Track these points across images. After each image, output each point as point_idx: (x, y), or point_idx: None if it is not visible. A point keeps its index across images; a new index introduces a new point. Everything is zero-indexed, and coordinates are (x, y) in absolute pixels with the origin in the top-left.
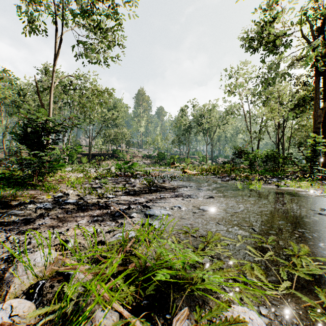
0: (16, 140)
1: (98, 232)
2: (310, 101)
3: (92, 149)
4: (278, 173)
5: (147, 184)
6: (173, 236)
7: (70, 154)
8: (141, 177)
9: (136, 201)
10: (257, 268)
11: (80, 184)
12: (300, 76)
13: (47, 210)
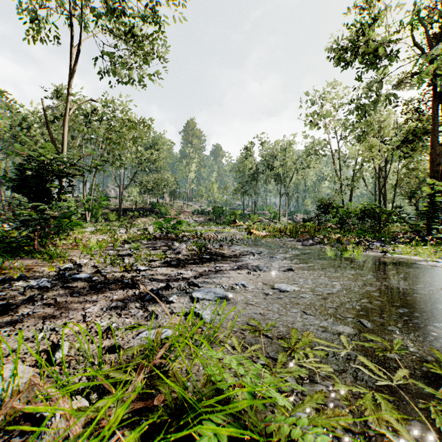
0: (9, 187)
1: (113, 328)
2: (424, 135)
3: (124, 202)
4: (381, 235)
5: (198, 250)
6: (234, 337)
7: (90, 208)
8: (189, 240)
9: (180, 276)
10: (387, 406)
11: (102, 250)
12: (410, 100)
13: (42, 290)
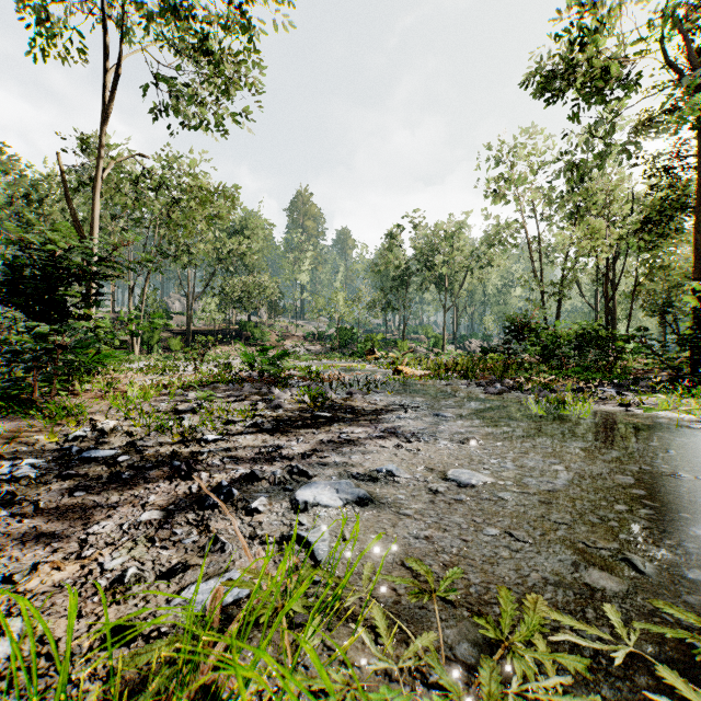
0: None
1: (128, 579)
2: (681, 212)
3: (196, 321)
4: (613, 375)
5: (311, 403)
6: (377, 608)
7: (135, 331)
8: (298, 384)
9: (276, 452)
10: None
11: (150, 401)
12: (657, 155)
13: (18, 483)
